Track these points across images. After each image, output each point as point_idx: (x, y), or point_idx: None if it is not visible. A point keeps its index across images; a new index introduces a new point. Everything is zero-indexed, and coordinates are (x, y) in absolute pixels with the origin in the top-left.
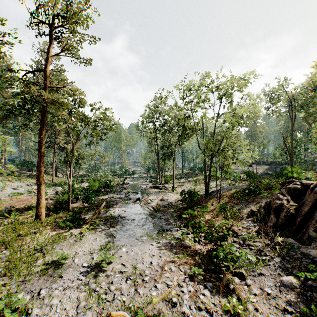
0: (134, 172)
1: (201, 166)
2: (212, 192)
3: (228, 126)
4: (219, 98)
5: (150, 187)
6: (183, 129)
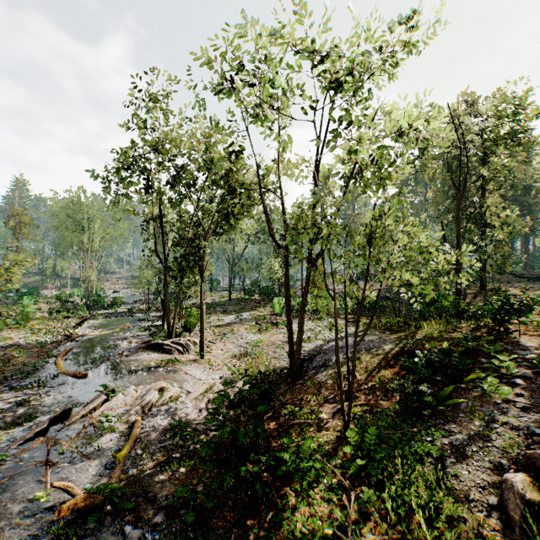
0: (118, 301)
1: (268, 286)
2: (306, 360)
3: (378, 156)
4: (333, 87)
5: (139, 348)
6: (228, 188)
